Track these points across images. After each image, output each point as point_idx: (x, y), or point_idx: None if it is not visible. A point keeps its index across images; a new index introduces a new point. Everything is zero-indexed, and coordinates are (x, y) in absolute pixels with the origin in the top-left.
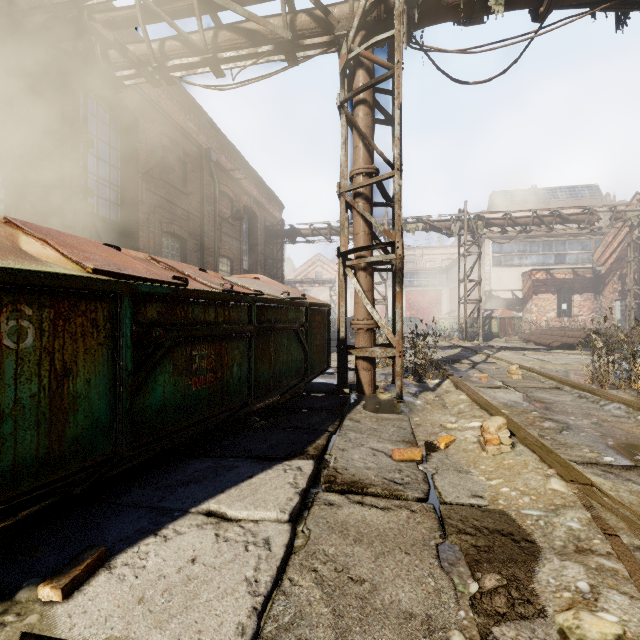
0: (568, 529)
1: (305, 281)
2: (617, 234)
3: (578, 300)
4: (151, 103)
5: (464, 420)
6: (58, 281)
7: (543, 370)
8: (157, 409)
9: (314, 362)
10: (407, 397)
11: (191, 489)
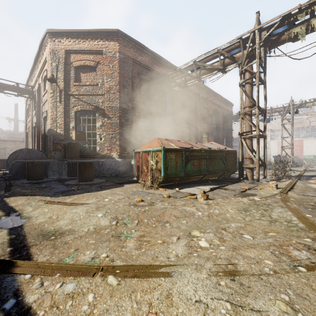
0: (265, 195)
1: None
2: None
3: None
4: None
5: None
6: (176, 149)
7: None
8: (188, 170)
9: (229, 168)
10: (261, 181)
11: (194, 186)
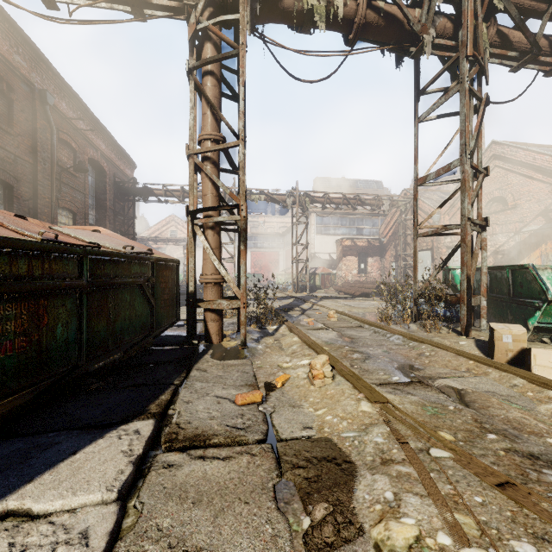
0: (375, 444)
1: (159, 239)
2: (393, 216)
3: (371, 261)
4: None
5: (297, 359)
6: None
7: (351, 313)
8: None
9: (162, 316)
10: (250, 343)
11: None
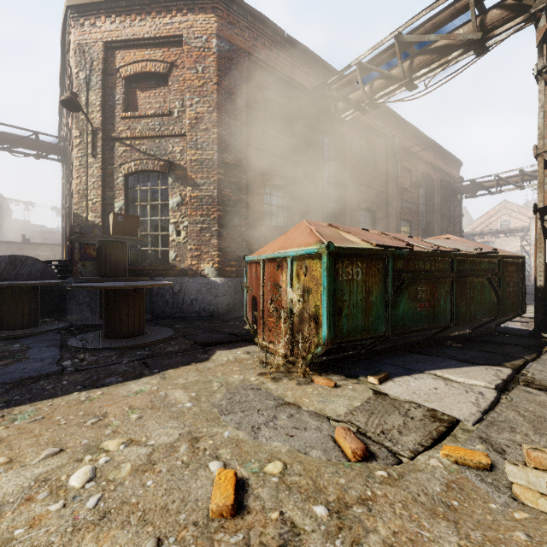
0: None
1: (486, 232)
2: None
3: None
4: (353, 120)
5: None
6: (368, 251)
7: None
8: (401, 317)
9: (506, 306)
10: None
11: (420, 364)
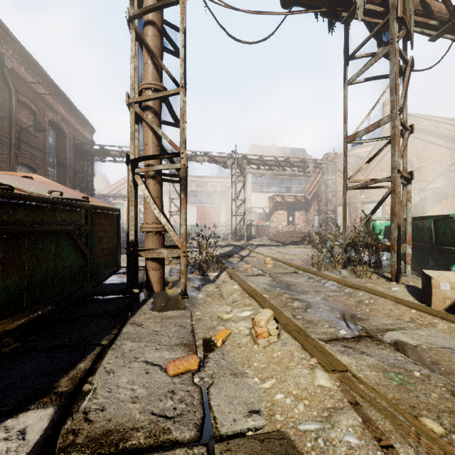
0: (348, 447)
1: (118, 195)
2: (316, 177)
3: (297, 215)
4: None
5: (237, 309)
6: None
7: (284, 259)
8: None
9: (99, 266)
10: (191, 292)
11: None
